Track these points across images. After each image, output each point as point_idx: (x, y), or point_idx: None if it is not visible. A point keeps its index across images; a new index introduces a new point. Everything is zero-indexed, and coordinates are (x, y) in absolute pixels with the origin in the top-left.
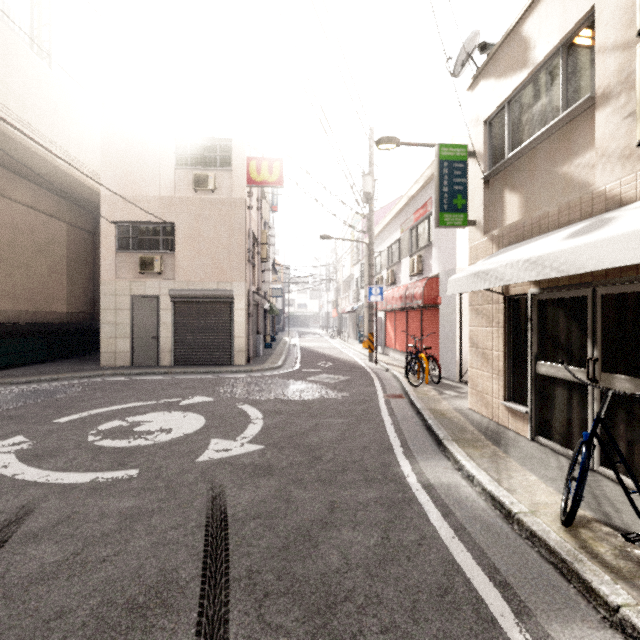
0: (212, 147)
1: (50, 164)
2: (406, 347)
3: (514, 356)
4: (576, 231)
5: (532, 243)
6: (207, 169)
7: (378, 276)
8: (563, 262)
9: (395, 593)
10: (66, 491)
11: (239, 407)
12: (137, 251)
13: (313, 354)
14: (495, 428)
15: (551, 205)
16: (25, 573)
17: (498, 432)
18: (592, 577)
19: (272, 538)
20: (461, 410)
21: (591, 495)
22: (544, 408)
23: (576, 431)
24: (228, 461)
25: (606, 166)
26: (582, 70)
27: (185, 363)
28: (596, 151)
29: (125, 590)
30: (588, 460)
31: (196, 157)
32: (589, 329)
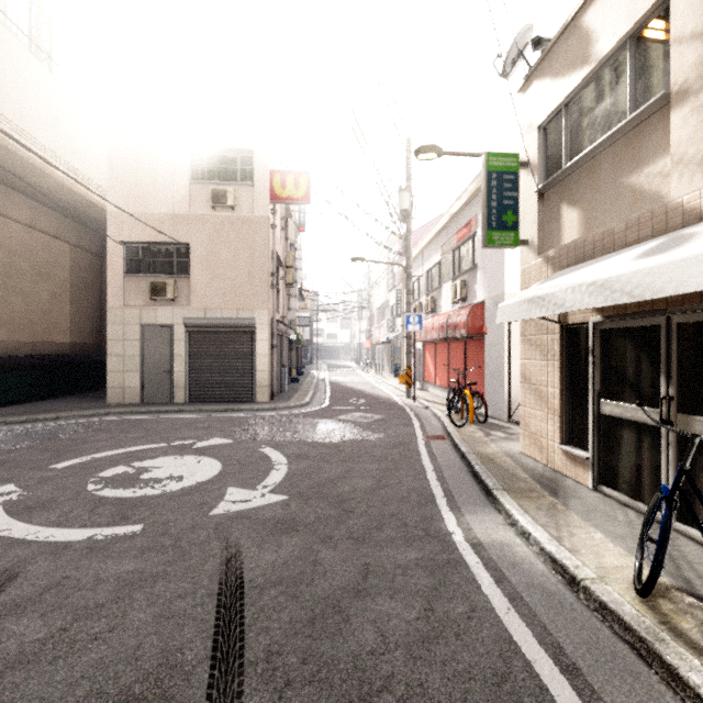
0: (231, 159)
1: (51, 178)
2: (447, 382)
3: (573, 393)
4: (649, 249)
5: (595, 264)
6: (226, 184)
7: (416, 303)
8: (637, 285)
9: (442, 681)
10: (58, 551)
11: (260, 450)
12: (148, 275)
13: (344, 390)
14: (551, 475)
15: (617, 221)
16: (1, 654)
17: (555, 480)
18: (678, 662)
19: (296, 610)
20: (511, 454)
21: (668, 557)
22: (608, 453)
23: (647, 480)
24: (246, 514)
25: (683, 174)
26: (654, 65)
27: (201, 400)
28: (671, 157)
29: (119, 677)
30: (670, 519)
31: (213, 170)
32: (662, 363)
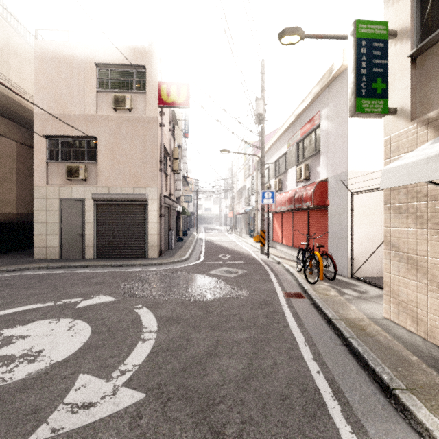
0: (129, 73)
1: None
2: (292, 242)
3: None
4: None
5: None
6: (125, 92)
7: (267, 184)
8: None
9: None
10: None
11: (136, 311)
12: (65, 161)
13: (215, 247)
14: None
15: None
16: None
17: None
18: None
19: None
20: (377, 320)
21: None
22: None
23: None
24: None
25: None
26: None
27: (106, 256)
28: None
29: None
30: None
31: (116, 82)
32: None
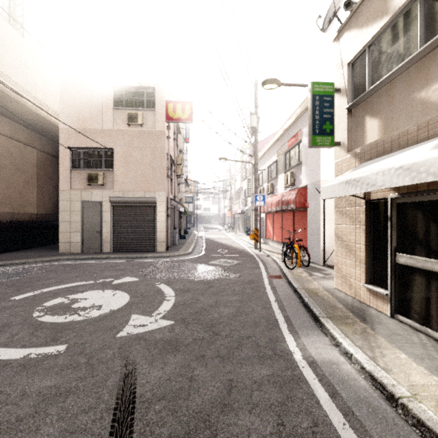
0: (141, 93)
1: (22, 105)
2: (281, 239)
3: (374, 248)
4: None
5: (396, 155)
6: (137, 109)
7: (261, 187)
8: None
9: None
10: None
11: (157, 286)
12: (86, 169)
13: (214, 243)
14: (359, 305)
15: (410, 124)
16: None
17: (362, 309)
18: None
19: (174, 424)
20: (329, 289)
21: None
22: (403, 292)
23: (435, 313)
24: (143, 336)
25: None
26: None
27: (121, 250)
28: None
29: None
30: None
31: (129, 100)
32: None
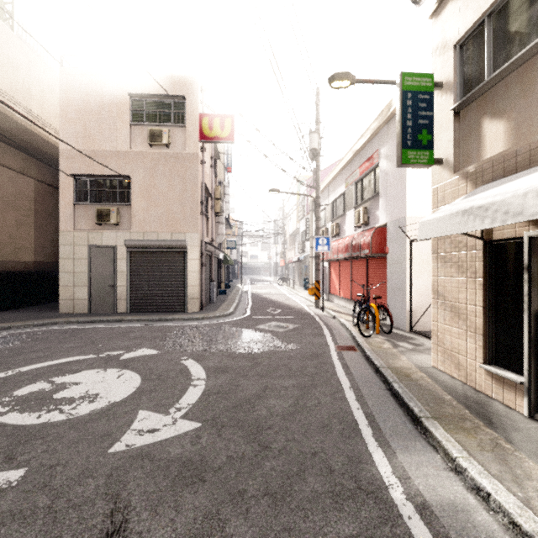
0: (166, 104)
1: (11, 120)
2: (351, 295)
3: (497, 312)
4: None
5: None
6: (161, 125)
7: (323, 228)
8: None
9: None
10: None
11: (182, 362)
12: (94, 203)
13: (263, 300)
14: (475, 396)
15: None
16: None
17: (482, 403)
18: None
19: None
20: (425, 368)
21: None
22: None
23: None
24: (150, 452)
25: None
26: None
27: (140, 310)
28: None
29: None
30: None
31: (151, 114)
32: None
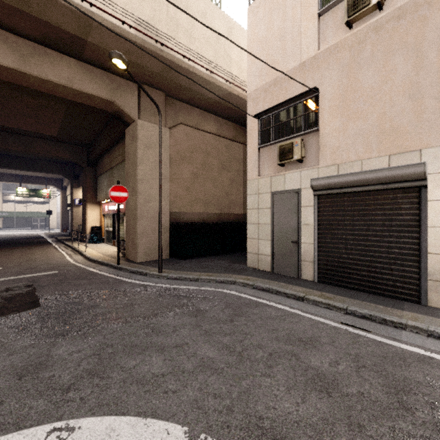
0: None
1: (216, 87)
2: None
3: None
4: None
5: None
6: None
7: None
8: None
9: None
10: None
11: None
12: (276, 140)
13: None
14: None
15: None
16: None
17: None
18: None
19: None
20: None
21: None
22: None
23: None
24: None
25: None
26: None
27: (333, 282)
28: None
29: None
30: None
31: None
32: None
